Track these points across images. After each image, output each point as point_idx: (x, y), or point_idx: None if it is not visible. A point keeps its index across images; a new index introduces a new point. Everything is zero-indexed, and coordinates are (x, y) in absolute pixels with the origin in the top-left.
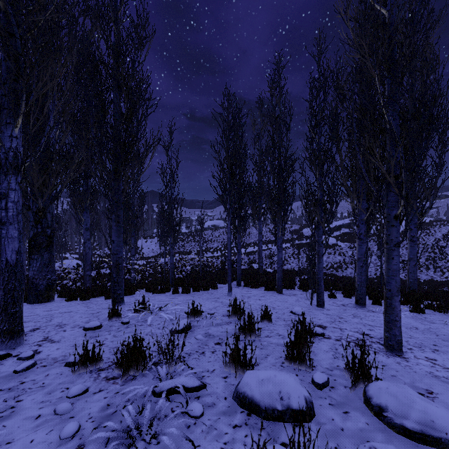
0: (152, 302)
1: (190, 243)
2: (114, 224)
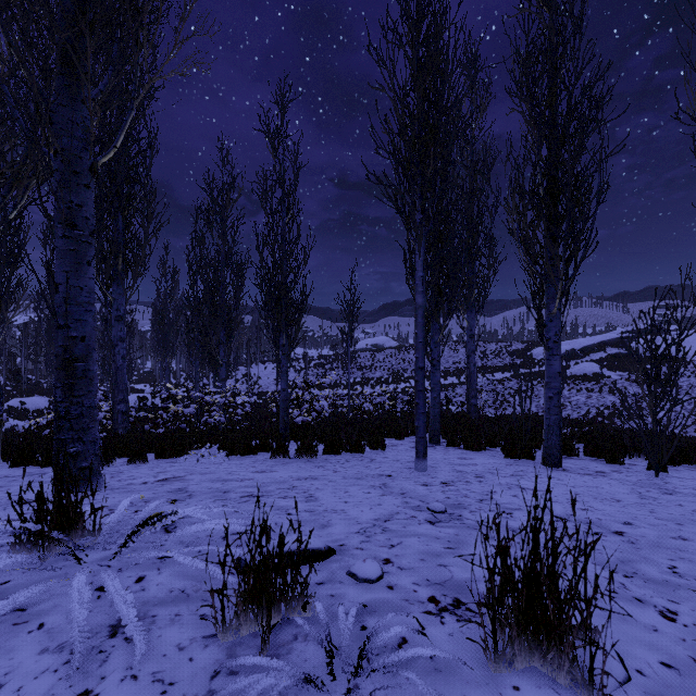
0: (188, 484)
1: (336, 370)
2: (59, 233)
